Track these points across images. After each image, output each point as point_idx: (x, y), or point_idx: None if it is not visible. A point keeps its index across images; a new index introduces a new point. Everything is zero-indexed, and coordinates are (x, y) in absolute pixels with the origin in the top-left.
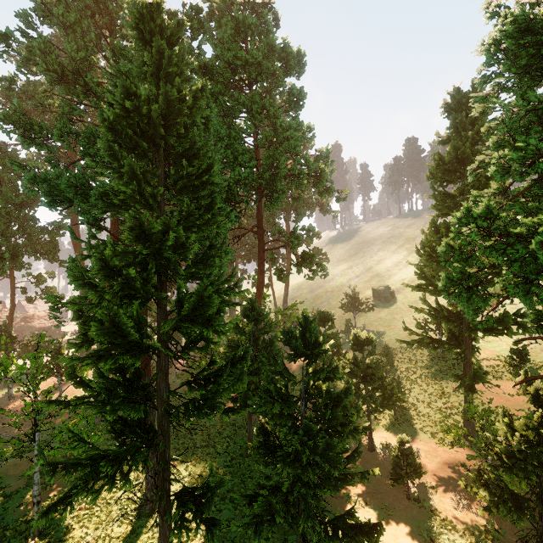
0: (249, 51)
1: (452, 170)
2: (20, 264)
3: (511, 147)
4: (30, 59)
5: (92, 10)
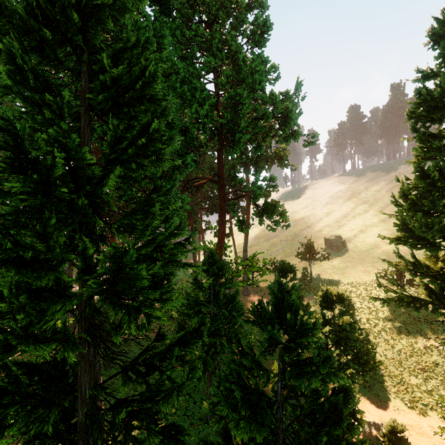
0: None
1: (439, 106)
2: None
3: None
4: None
5: None
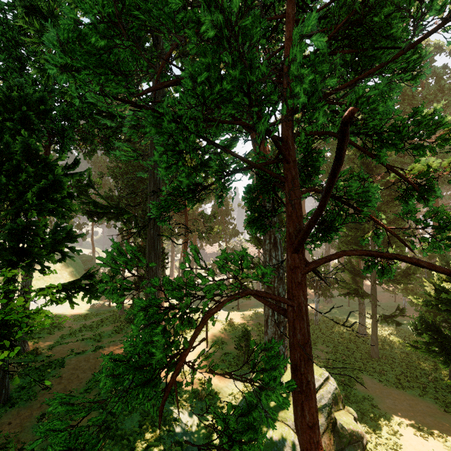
0: (423, 93)
1: None
2: None
3: None
4: None
5: None
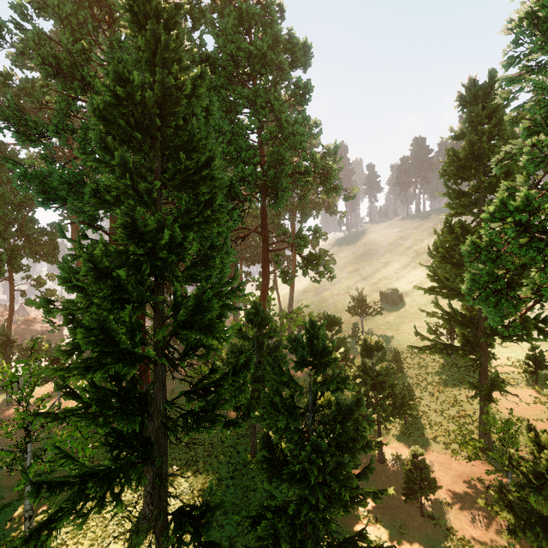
0: (253, 42)
1: (467, 166)
2: (19, 266)
3: (546, 132)
4: (25, 53)
5: (90, 1)
